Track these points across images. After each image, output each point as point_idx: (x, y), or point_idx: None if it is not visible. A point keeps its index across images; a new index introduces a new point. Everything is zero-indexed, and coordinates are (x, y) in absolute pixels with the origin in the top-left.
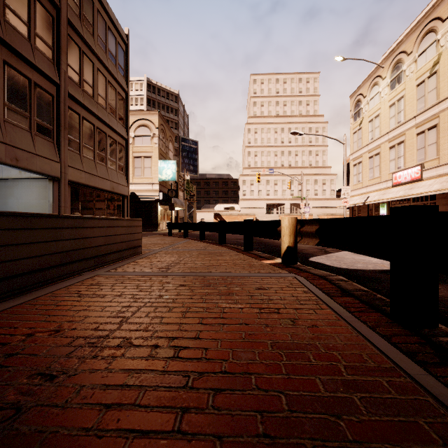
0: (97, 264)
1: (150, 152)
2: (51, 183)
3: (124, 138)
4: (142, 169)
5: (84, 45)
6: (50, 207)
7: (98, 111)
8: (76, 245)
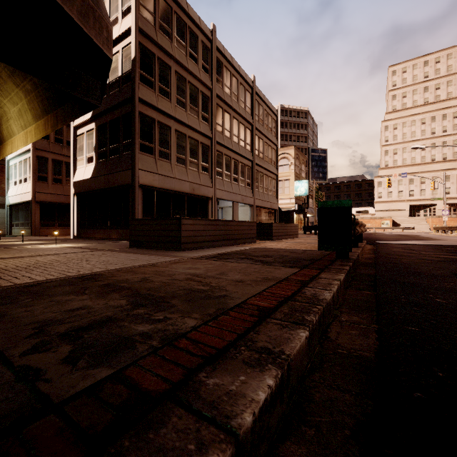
0: (289, 237)
1: (288, 176)
2: (250, 208)
3: (275, 174)
4: (283, 188)
5: (260, 133)
6: (249, 219)
7: (265, 165)
8: (286, 231)
